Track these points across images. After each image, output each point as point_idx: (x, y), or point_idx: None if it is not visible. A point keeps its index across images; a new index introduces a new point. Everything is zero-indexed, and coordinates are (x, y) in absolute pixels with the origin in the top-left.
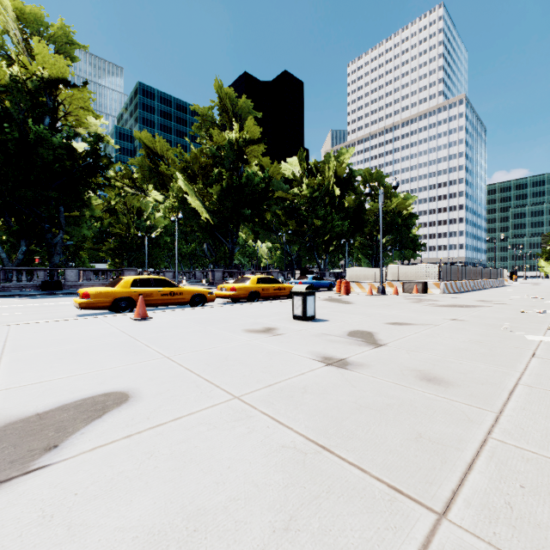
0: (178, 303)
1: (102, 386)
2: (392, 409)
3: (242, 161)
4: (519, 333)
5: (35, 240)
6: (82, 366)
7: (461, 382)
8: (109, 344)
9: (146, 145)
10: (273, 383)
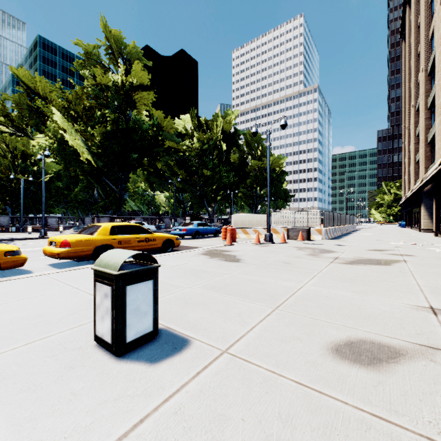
0: None
1: None
2: None
3: (130, 106)
4: None
5: None
6: None
7: None
8: None
9: (25, 83)
10: None
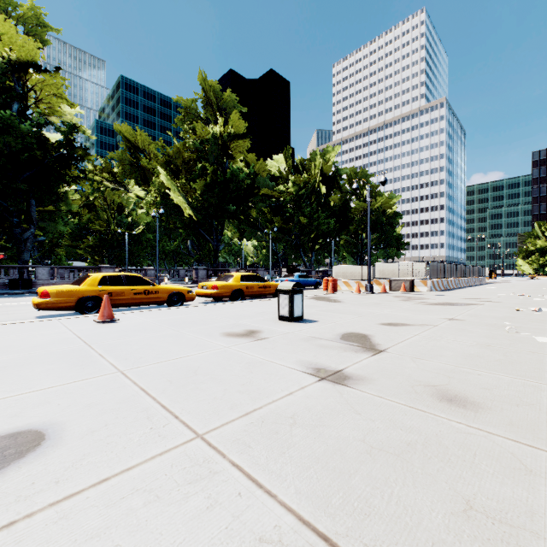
0: (153, 303)
1: (14, 420)
2: (415, 452)
3: (227, 156)
4: (526, 334)
5: (4, 235)
6: (3, 387)
7: (491, 403)
8: (54, 353)
9: (127, 138)
10: (252, 410)
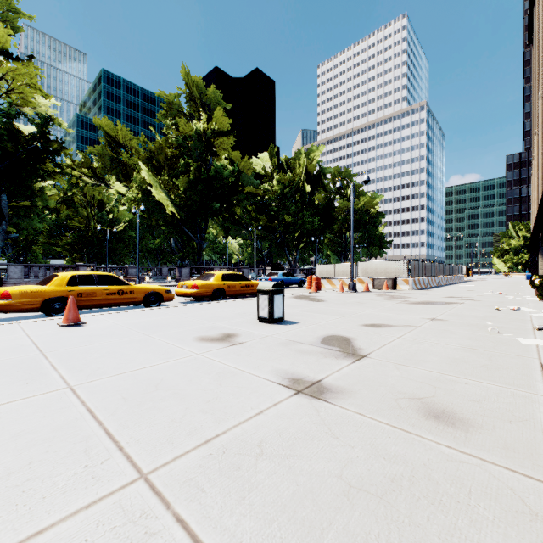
0: (128, 303)
1: None
2: (401, 491)
3: (211, 153)
4: (508, 335)
5: None
6: None
7: (482, 420)
8: None
9: (107, 133)
10: (213, 436)
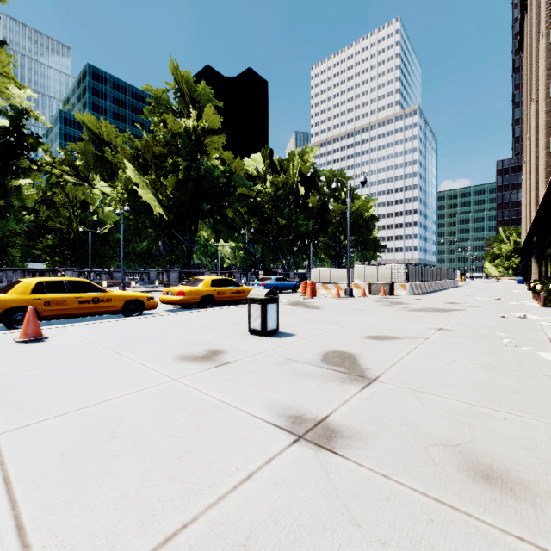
0: (105, 313)
1: None
2: None
3: (201, 152)
4: (527, 348)
5: None
6: None
7: (547, 482)
8: None
9: (90, 129)
10: (178, 528)
